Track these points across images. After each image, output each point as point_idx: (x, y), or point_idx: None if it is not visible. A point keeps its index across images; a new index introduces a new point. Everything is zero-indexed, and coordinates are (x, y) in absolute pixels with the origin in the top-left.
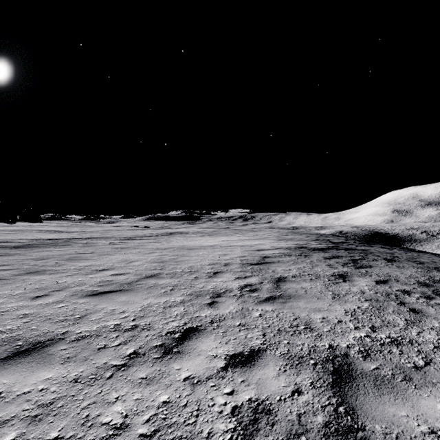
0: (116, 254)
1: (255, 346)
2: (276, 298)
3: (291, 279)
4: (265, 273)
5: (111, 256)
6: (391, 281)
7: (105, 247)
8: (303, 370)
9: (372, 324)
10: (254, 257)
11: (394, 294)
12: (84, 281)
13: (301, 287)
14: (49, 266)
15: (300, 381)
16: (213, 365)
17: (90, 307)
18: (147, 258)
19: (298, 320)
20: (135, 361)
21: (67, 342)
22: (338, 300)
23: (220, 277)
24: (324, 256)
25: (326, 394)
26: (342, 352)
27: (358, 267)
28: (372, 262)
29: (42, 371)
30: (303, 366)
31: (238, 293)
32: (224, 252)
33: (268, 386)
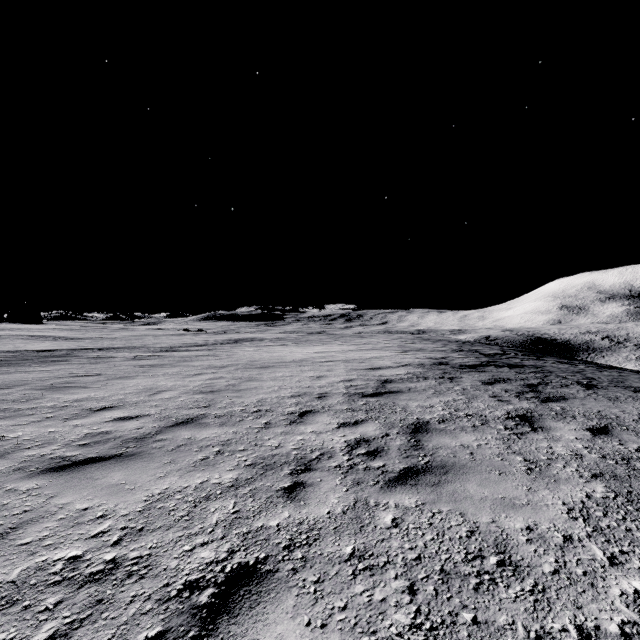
0: (138, 376)
1: (396, 636)
2: (420, 473)
3: (438, 426)
4: (391, 415)
5: (128, 381)
6: (615, 429)
7: (124, 365)
8: None
9: (639, 546)
10: (368, 381)
11: (638, 460)
12: (57, 434)
13: (461, 445)
14: (8, 402)
15: None
16: None
17: (36, 504)
18: (188, 385)
19: (477, 535)
20: None
21: None
22: (540, 475)
23: (311, 423)
24: (480, 378)
25: None
26: None
27: (545, 400)
28: (563, 390)
29: None
30: None
31: (346, 460)
32: (318, 373)
33: None
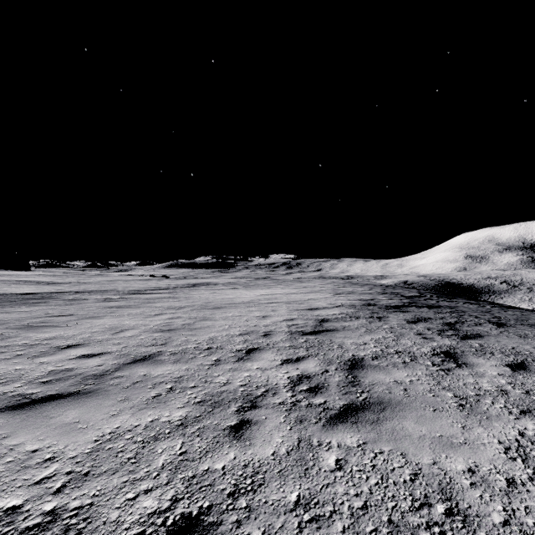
0: (106, 316)
1: None
2: (359, 410)
3: (372, 363)
4: (329, 351)
5: (96, 321)
6: (531, 365)
7: (95, 306)
8: None
9: None
10: (307, 321)
11: None
12: (23, 372)
13: (395, 381)
14: None
15: None
16: None
17: None
18: (149, 324)
19: (420, 479)
20: None
21: None
22: (472, 412)
23: (257, 359)
24: (404, 317)
25: None
26: None
27: (464, 338)
28: (478, 328)
29: None
30: None
31: (289, 396)
32: (263, 313)
33: None
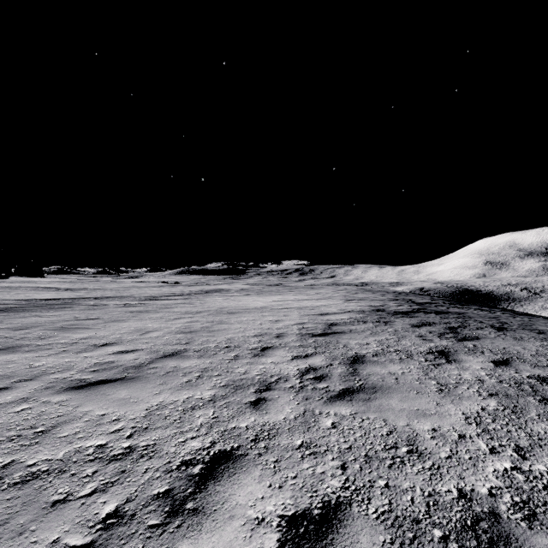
0: (129, 320)
1: (330, 493)
2: (355, 392)
3: (372, 359)
4: (334, 350)
5: (122, 324)
6: (514, 361)
7: (117, 311)
8: None
9: (514, 441)
10: (317, 324)
11: (527, 384)
12: (72, 363)
13: (389, 372)
14: (29, 339)
15: None
16: (256, 545)
17: (66, 411)
18: (170, 327)
19: (394, 434)
20: (111, 537)
21: (3, 486)
22: (448, 394)
23: (270, 356)
24: (410, 322)
25: None
26: (485, 507)
27: (461, 339)
28: (478, 332)
29: None
30: (423, 544)
31: (298, 383)
32: (276, 317)
33: None
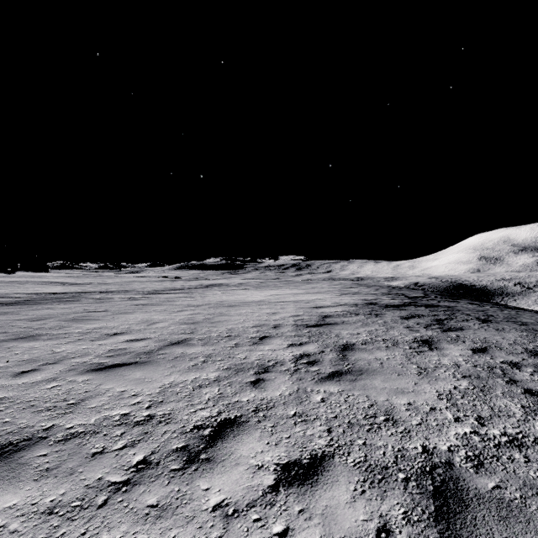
0: (136, 312)
1: (317, 449)
2: (343, 374)
3: (360, 346)
4: (327, 339)
5: (129, 316)
6: (492, 349)
7: (123, 304)
8: (390, 491)
9: (477, 413)
10: (312, 316)
11: (499, 368)
12: (89, 350)
13: (375, 358)
14: (46, 329)
15: (386, 511)
16: (257, 482)
17: (91, 388)
18: (175, 318)
19: (374, 406)
20: (143, 476)
21: (50, 442)
22: (426, 376)
23: (268, 344)
24: (400, 314)
25: (429, 534)
26: (443, 459)
27: (446, 330)
28: (463, 324)
29: (3, 494)
30: (389, 483)
31: (292, 366)
32: (273, 310)
33: (340, 520)
